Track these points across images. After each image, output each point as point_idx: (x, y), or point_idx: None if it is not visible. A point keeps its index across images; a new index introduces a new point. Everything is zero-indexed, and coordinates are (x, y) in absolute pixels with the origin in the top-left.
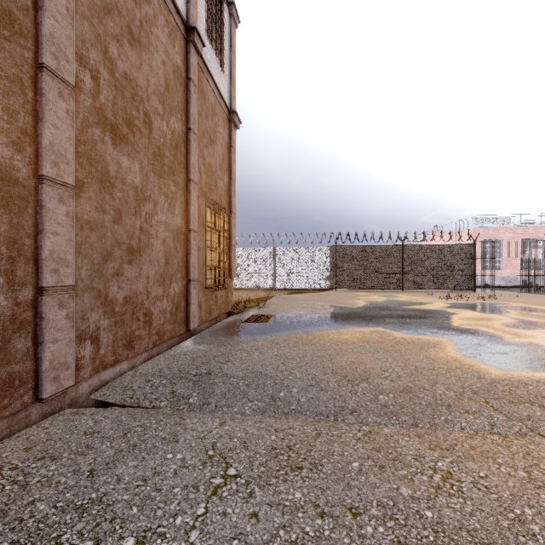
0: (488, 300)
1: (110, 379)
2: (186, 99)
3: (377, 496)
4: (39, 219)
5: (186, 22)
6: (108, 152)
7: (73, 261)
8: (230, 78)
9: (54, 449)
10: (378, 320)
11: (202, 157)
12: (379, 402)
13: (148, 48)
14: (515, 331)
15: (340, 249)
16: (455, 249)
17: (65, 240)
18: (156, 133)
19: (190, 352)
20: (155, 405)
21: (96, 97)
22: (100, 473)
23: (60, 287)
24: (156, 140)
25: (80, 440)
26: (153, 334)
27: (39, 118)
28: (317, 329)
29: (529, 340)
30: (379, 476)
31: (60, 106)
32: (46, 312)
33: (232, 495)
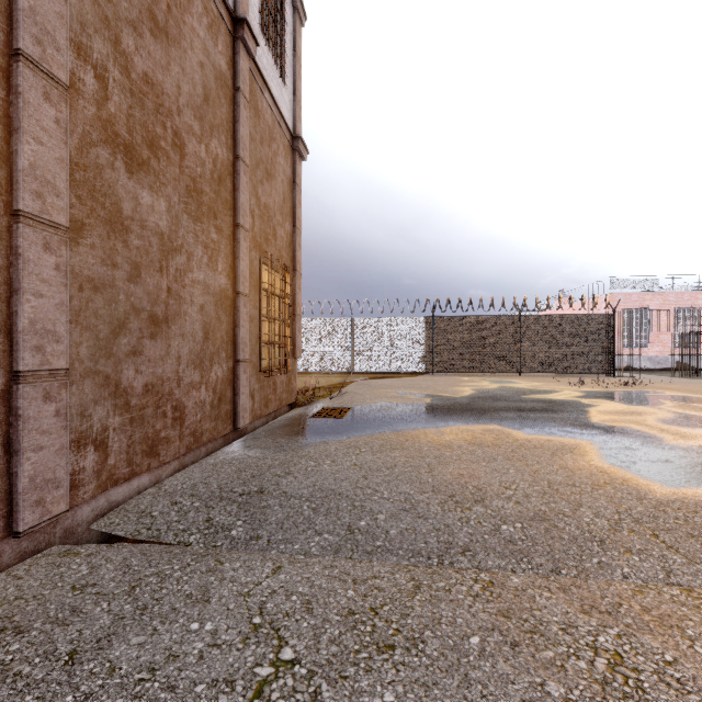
0: (633, 387)
1: (123, 499)
2: (232, 116)
3: (512, 698)
4: (14, 273)
5: (234, 12)
6: (120, 182)
7: (66, 335)
8: (293, 93)
9: (22, 614)
10: (491, 415)
11: (255, 195)
12: (501, 535)
13: (179, 42)
14: (677, 430)
15: (438, 321)
16: (588, 320)
17: (55, 304)
18: (190, 160)
19: (236, 461)
20: (182, 540)
21: (103, 105)
22: (86, 658)
23: (47, 371)
24: (190, 170)
25: (64, 599)
26: (187, 435)
27: (14, 128)
28: (410, 427)
29: (698, 442)
30: (512, 661)
31: (47, 112)
32: (24, 407)
33: (285, 697)
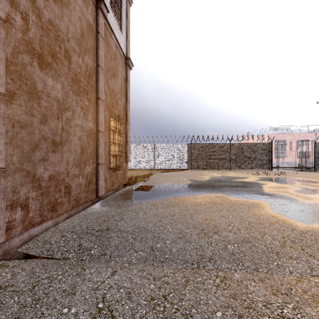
0: (281, 175)
1: (38, 233)
2: (96, 45)
3: None
4: None
5: None
6: (36, 73)
7: (4, 150)
8: (126, 37)
9: None
10: (218, 189)
11: (107, 84)
12: (228, 250)
13: (68, 6)
14: (304, 195)
15: (193, 145)
16: (260, 145)
17: None
18: (74, 65)
19: (96, 213)
20: (65, 257)
21: (26, 33)
22: None
23: None
24: (74, 70)
25: None
26: (72, 200)
27: None
28: (181, 195)
29: (314, 201)
30: None
31: None
32: None
33: None
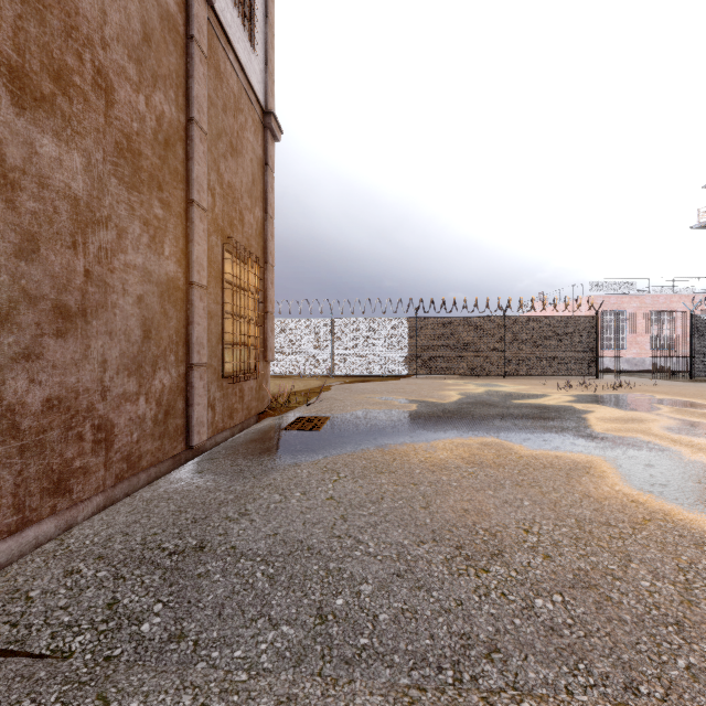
0: (620, 390)
1: (9, 559)
2: (185, 70)
3: None
4: None
5: None
6: (2, 117)
7: None
8: (265, 63)
9: None
10: (485, 424)
11: (216, 171)
12: (538, 618)
13: None
14: (690, 441)
15: (421, 322)
16: (572, 322)
17: None
18: (122, 110)
19: (179, 494)
20: (59, 647)
21: None
22: None
23: None
24: (122, 123)
25: None
26: (116, 460)
27: None
28: (396, 441)
29: None
30: None
31: None
32: None
33: None
